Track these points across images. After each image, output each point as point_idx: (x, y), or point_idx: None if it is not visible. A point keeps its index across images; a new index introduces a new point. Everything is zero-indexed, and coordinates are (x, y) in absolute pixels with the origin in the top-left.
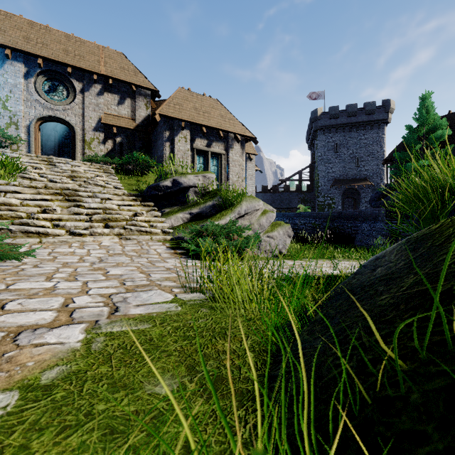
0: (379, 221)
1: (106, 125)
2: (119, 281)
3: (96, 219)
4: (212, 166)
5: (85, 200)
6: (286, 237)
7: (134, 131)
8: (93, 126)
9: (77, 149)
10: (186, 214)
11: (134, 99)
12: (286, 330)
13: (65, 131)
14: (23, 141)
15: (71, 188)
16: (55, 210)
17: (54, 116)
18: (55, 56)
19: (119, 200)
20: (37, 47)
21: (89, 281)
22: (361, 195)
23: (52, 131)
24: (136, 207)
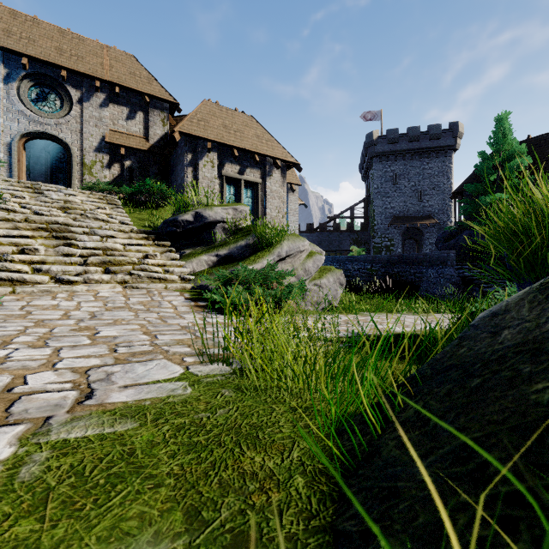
0: (448, 266)
1: (112, 145)
2: (109, 346)
3: (93, 262)
4: (245, 197)
5: (79, 237)
6: (337, 285)
7: (147, 153)
8: (95, 146)
9: (74, 175)
10: (212, 256)
11: (148, 113)
12: (358, 435)
13: (59, 153)
14: (1, 162)
15: (61, 221)
16: (37, 249)
17: (43, 132)
18: (44, 55)
19: (126, 239)
20: (21, 44)
21: (65, 347)
22: (425, 235)
23: (43, 152)
24: (147, 247)
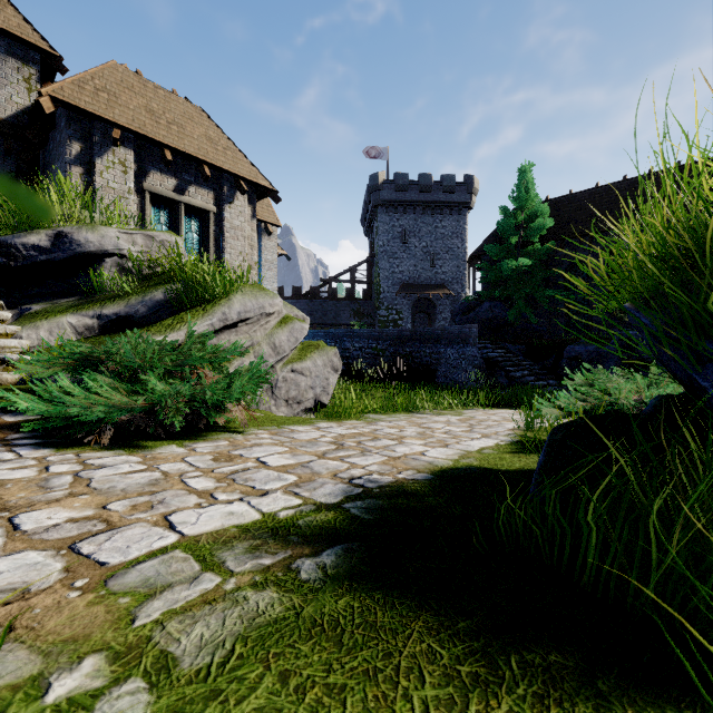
0: (470, 345)
1: None
2: None
3: None
4: (188, 232)
5: None
6: (329, 371)
7: None
8: None
9: None
10: (88, 317)
11: None
12: None
13: None
14: None
15: None
16: None
17: None
18: None
19: None
20: None
21: None
22: (438, 308)
23: None
24: None
